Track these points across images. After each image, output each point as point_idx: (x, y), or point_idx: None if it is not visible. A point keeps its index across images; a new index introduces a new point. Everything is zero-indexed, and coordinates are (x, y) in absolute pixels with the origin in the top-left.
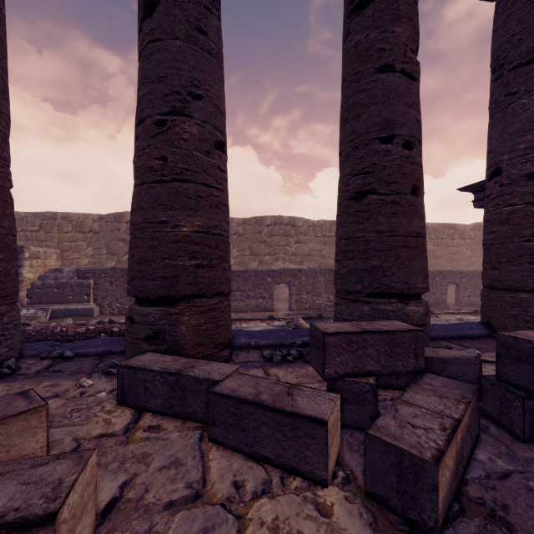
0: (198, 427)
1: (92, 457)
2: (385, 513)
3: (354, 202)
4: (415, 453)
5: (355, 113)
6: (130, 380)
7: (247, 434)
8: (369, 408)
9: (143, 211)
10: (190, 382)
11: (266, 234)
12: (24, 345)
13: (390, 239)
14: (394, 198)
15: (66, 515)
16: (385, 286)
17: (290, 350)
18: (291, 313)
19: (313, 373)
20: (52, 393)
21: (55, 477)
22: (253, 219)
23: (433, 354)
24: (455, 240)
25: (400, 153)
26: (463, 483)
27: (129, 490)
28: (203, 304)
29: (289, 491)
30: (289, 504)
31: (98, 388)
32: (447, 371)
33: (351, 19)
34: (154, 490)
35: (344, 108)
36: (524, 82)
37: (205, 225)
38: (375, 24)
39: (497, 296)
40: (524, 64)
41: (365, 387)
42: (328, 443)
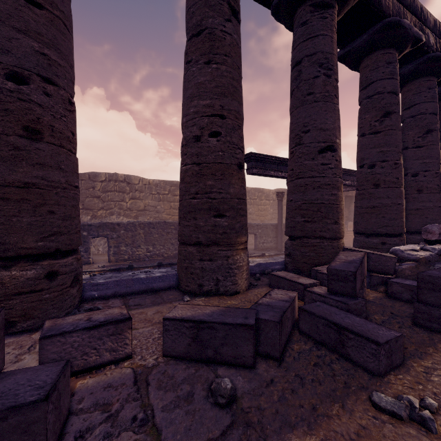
0: None
1: None
2: None
3: None
4: None
5: None
6: None
7: None
8: None
9: None
10: None
11: (100, 189)
12: None
13: None
14: None
15: None
16: None
17: None
18: (107, 265)
19: None
20: None
21: None
22: (85, 174)
23: None
24: (263, 201)
25: (0, 84)
26: None
27: None
28: None
29: None
30: None
31: None
32: None
33: None
34: None
35: None
36: (194, 51)
37: None
38: None
39: (180, 249)
40: (196, 36)
41: None
42: None
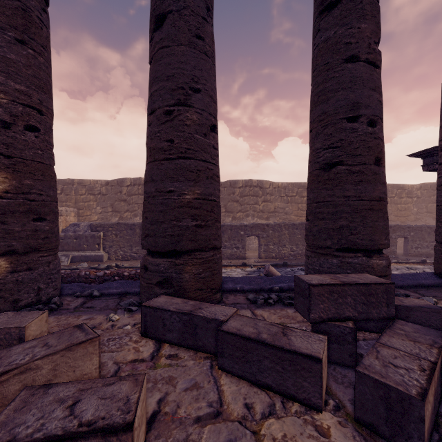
0: (208, 357)
1: (144, 380)
2: (375, 437)
3: (324, 172)
4: (401, 390)
5: (324, 97)
6: (151, 317)
7: (251, 365)
8: (349, 347)
9: (155, 183)
10: (200, 321)
11: (238, 194)
12: (62, 285)
13: (357, 203)
14: (359, 169)
15: (136, 424)
16: (352, 243)
17: (270, 295)
18: (260, 260)
19: (292, 314)
20: (91, 325)
21: (123, 395)
22: (227, 182)
23: (399, 302)
24: (403, 199)
25: (365, 130)
26: (439, 416)
27: (165, 405)
28: (201, 256)
29: (291, 414)
30: (292, 424)
31: (124, 322)
32: (412, 317)
33: (321, 18)
34: (184, 406)
35: (314, 93)
36: None
37: (203, 193)
38: (343, 22)
39: None
40: None
41: (345, 330)
42: (322, 377)
